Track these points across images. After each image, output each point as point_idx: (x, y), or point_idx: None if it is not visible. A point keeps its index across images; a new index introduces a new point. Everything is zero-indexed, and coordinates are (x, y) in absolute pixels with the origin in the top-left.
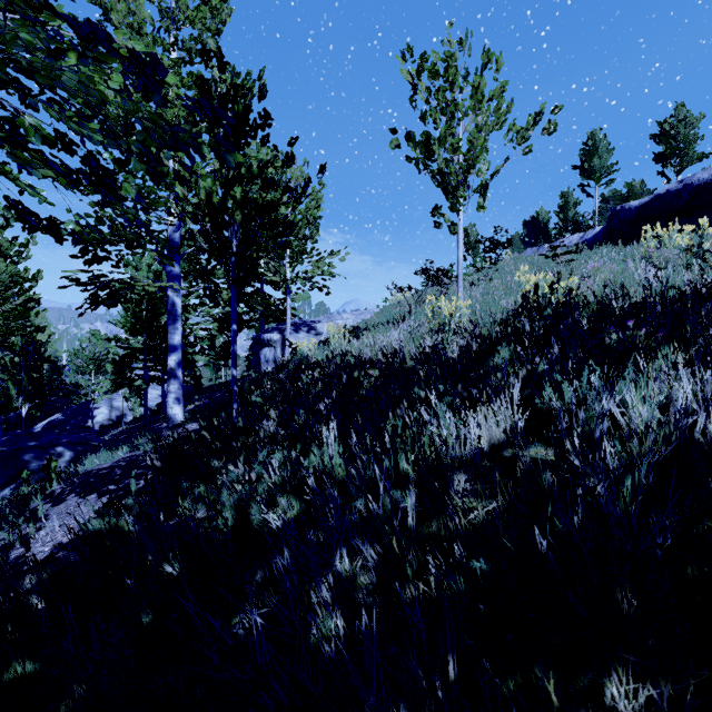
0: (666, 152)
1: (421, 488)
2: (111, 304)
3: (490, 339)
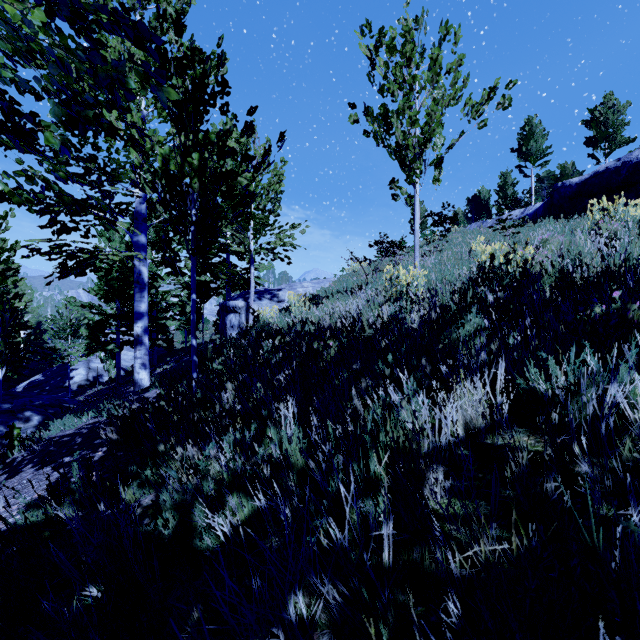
0: (597, 137)
1: (393, 492)
2: (79, 273)
3: (450, 309)
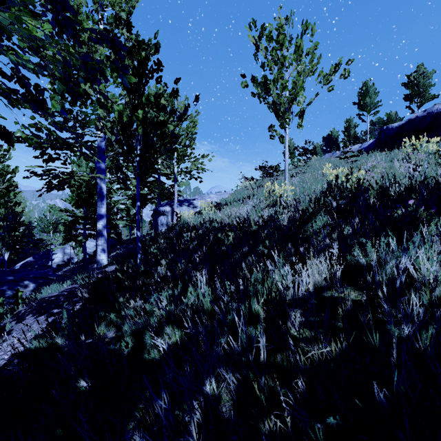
0: (412, 94)
1: (267, 323)
2: (60, 188)
3: (308, 212)
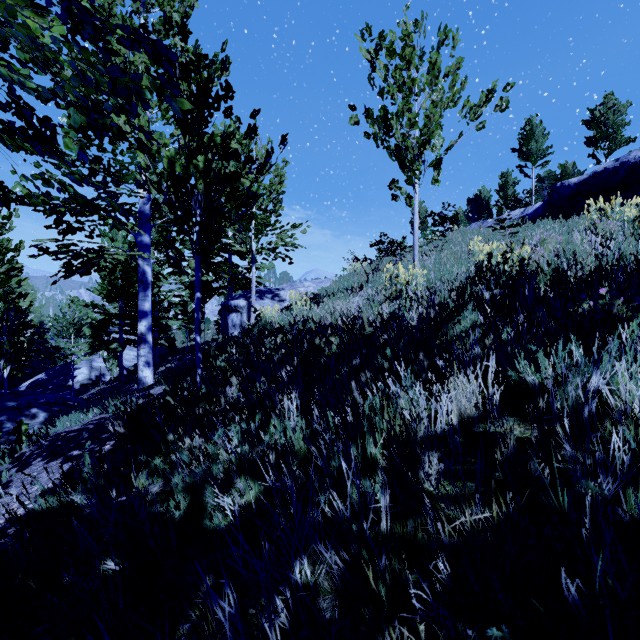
0: (597, 137)
1: (389, 473)
2: (84, 272)
3: (448, 307)
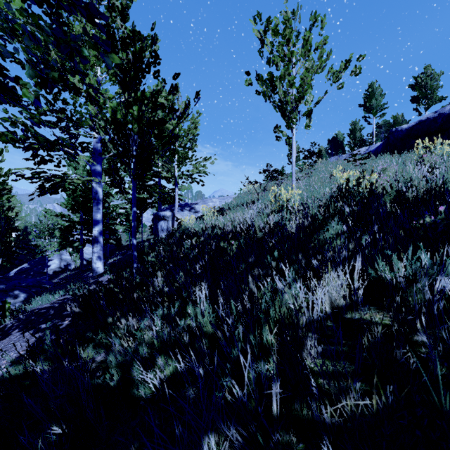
0: (419, 96)
1: (279, 355)
2: (53, 192)
3: (318, 218)
